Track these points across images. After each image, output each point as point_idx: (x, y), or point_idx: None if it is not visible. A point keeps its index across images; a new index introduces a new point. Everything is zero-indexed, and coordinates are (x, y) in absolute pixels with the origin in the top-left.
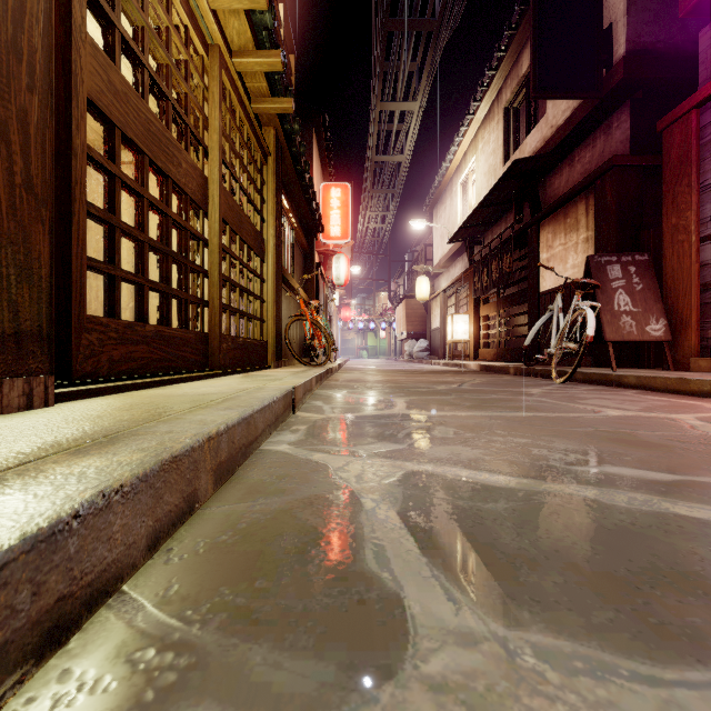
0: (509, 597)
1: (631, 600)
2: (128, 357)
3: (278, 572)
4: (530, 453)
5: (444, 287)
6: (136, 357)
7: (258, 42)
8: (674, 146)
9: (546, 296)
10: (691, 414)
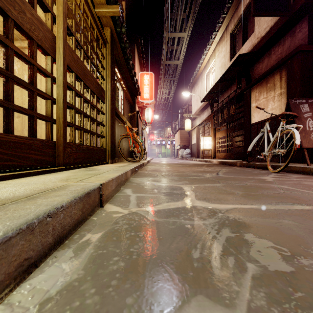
0: None
1: None
2: None
3: None
4: None
5: (198, 124)
6: None
7: None
8: None
9: (254, 125)
10: None
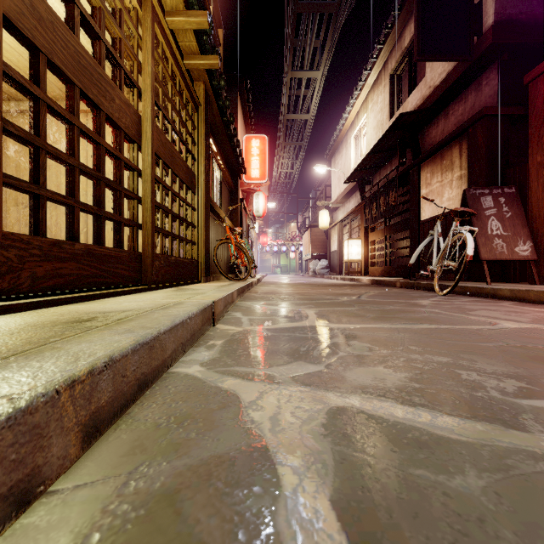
0: None
1: None
2: (54, 273)
3: None
4: (460, 378)
5: (341, 218)
6: (63, 273)
7: (188, 4)
8: (539, 95)
9: (425, 223)
10: None
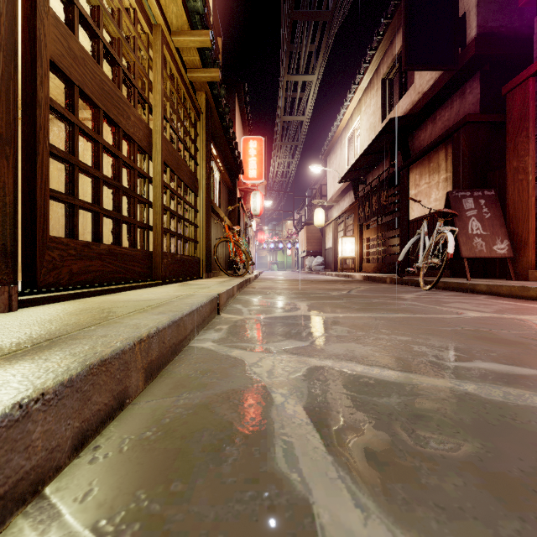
0: (414, 502)
1: (532, 506)
2: (85, 270)
3: (193, 473)
4: (412, 350)
5: (336, 216)
6: (92, 270)
7: (192, 24)
8: (515, 106)
9: (414, 222)
10: (535, 316)
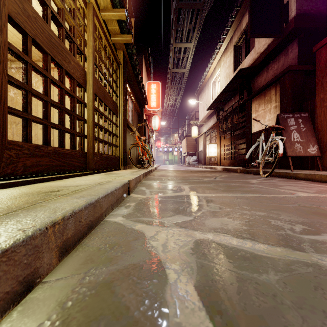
0: None
1: None
2: (36, 164)
3: None
4: (270, 224)
5: (205, 131)
6: (41, 164)
7: (113, 5)
8: (322, 58)
9: (254, 134)
10: None
